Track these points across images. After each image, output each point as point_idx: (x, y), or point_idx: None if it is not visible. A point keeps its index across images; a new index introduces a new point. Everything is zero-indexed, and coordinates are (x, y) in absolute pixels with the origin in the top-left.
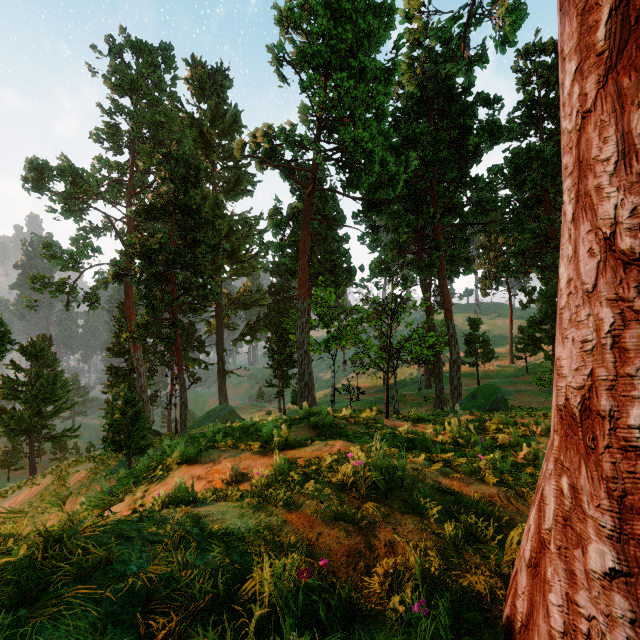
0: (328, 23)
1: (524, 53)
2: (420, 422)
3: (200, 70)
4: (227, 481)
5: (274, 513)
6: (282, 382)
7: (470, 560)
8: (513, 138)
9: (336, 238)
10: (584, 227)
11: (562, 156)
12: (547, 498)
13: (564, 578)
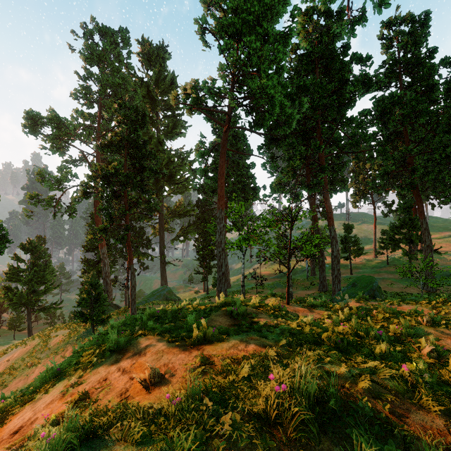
0: (240, 1)
1: (387, 24)
2: (315, 307)
3: (148, 47)
4: (145, 384)
5: None
6: (206, 270)
7: None
8: (378, 89)
9: (245, 165)
10: None
11: None
12: None
13: None
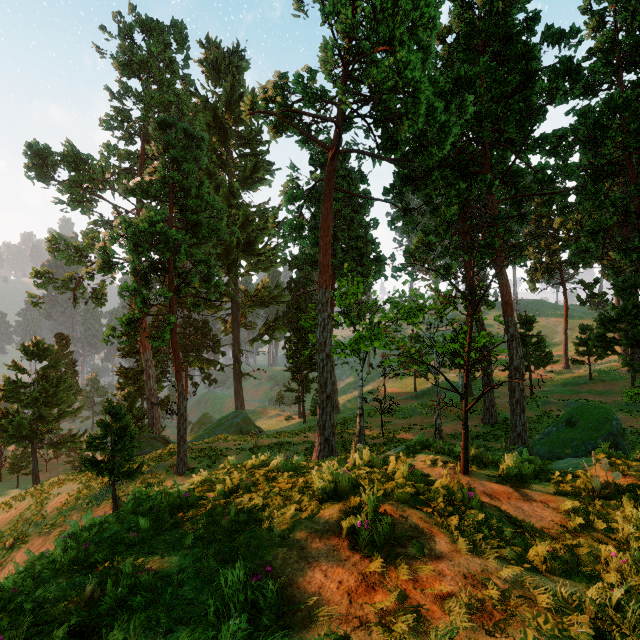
0: None
1: None
2: (525, 483)
3: (215, 51)
4: None
5: None
6: (302, 386)
7: None
8: (581, 94)
9: (363, 223)
10: None
11: None
12: None
13: None
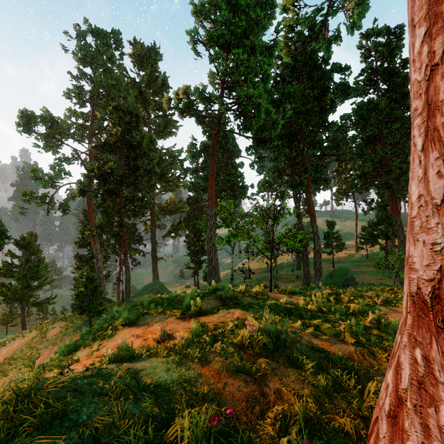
0: (229, 14)
1: (366, 35)
2: (294, 294)
3: (139, 48)
4: (157, 340)
5: (191, 367)
6: (196, 265)
7: (338, 404)
8: (358, 95)
9: (234, 165)
10: (433, 155)
11: (411, 101)
12: (403, 364)
13: (420, 430)
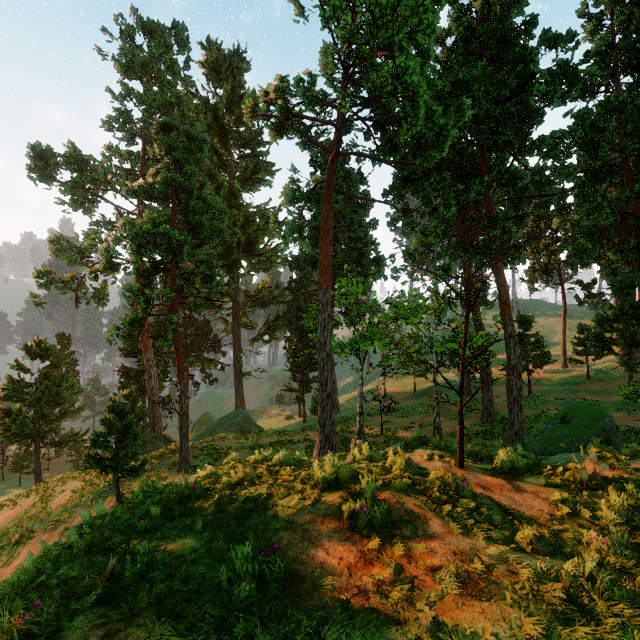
0: None
1: None
2: (518, 476)
3: (216, 53)
4: None
5: None
6: (302, 386)
7: None
8: (579, 97)
9: (362, 224)
10: None
11: None
12: None
13: None
